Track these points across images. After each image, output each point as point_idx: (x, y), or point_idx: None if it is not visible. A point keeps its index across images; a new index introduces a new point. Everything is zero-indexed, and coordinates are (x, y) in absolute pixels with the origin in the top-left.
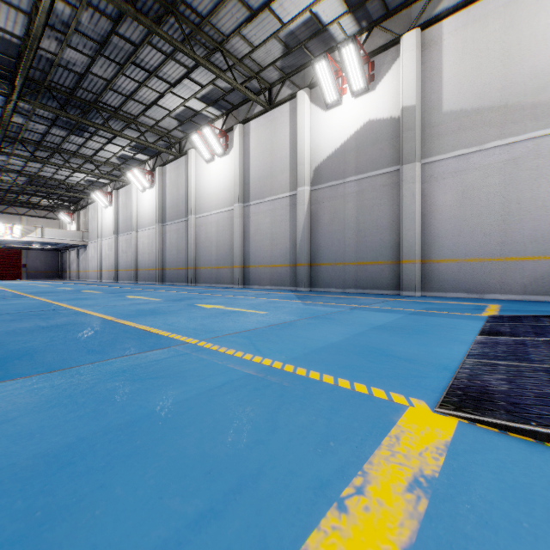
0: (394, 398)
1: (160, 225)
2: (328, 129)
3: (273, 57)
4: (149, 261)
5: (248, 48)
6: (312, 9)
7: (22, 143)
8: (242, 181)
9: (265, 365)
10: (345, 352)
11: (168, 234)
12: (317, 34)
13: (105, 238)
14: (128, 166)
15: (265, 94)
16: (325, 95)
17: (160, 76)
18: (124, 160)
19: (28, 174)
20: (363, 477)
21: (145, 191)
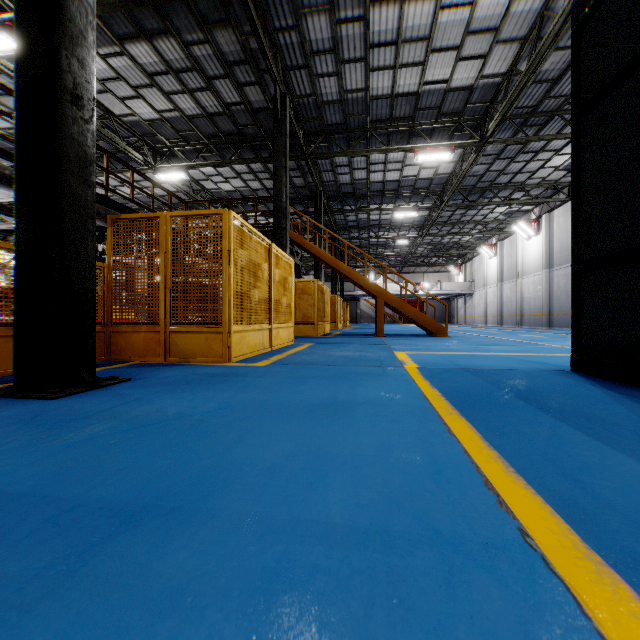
0: None
1: (546, 271)
2: None
3: None
4: (535, 307)
5: None
6: None
7: (435, 226)
8: None
9: None
10: None
11: (556, 279)
12: None
13: (489, 286)
14: (512, 218)
15: None
16: None
17: (546, 150)
18: (509, 214)
19: (433, 243)
20: None
21: (530, 239)
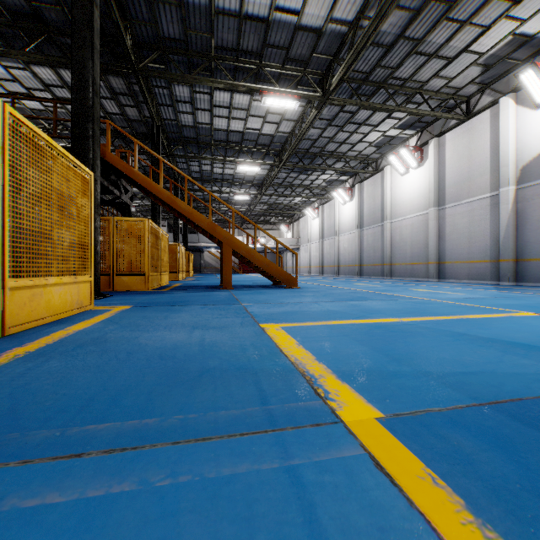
0: (519, 312)
1: (358, 230)
2: (538, 127)
3: (471, 77)
4: (349, 259)
5: (445, 81)
6: (514, 32)
7: (272, 186)
8: (437, 188)
9: (466, 305)
10: (510, 306)
11: (366, 237)
12: (522, 45)
13: (313, 242)
14: (332, 186)
15: (462, 107)
16: (532, 98)
17: (367, 124)
18: (330, 183)
19: (269, 203)
20: (493, 314)
21: (345, 204)
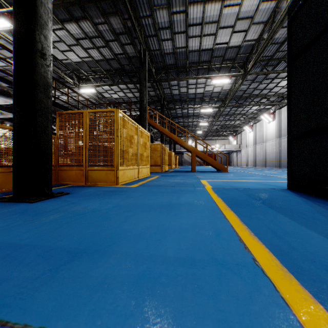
0: None
1: (278, 139)
2: None
3: None
4: (272, 157)
5: None
6: None
7: (222, 116)
8: None
9: None
10: None
11: (283, 143)
12: None
13: (249, 147)
14: (261, 112)
15: None
16: None
17: (277, 78)
18: (259, 110)
19: (221, 124)
20: None
21: (270, 122)
